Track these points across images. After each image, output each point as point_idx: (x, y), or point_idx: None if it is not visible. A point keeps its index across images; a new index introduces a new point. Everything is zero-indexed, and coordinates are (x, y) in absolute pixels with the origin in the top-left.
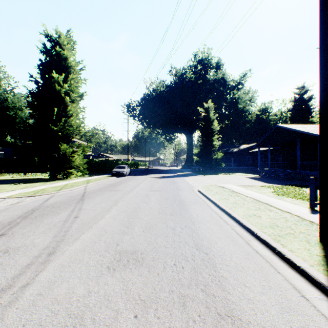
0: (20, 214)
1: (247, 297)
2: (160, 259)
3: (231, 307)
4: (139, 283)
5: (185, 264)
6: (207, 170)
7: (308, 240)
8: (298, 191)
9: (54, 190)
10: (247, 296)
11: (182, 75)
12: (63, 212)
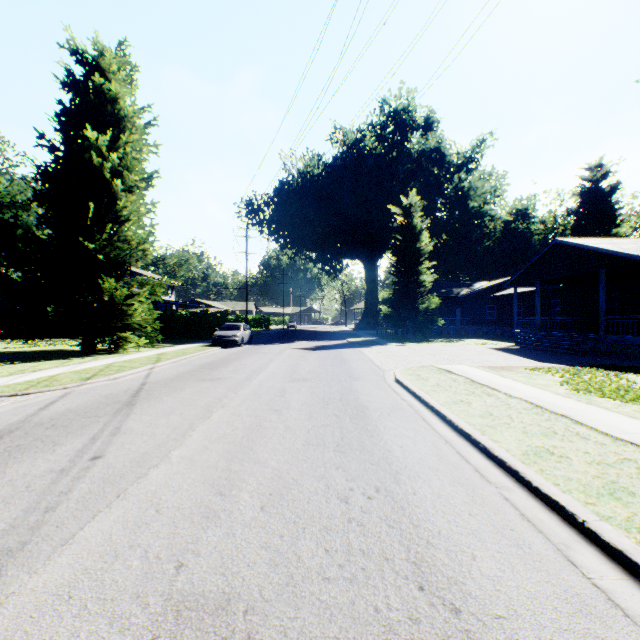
0: None
1: None
2: (307, 639)
3: None
4: None
5: None
6: (408, 333)
7: None
8: (617, 381)
9: (76, 380)
10: None
11: (356, 143)
12: (69, 443)
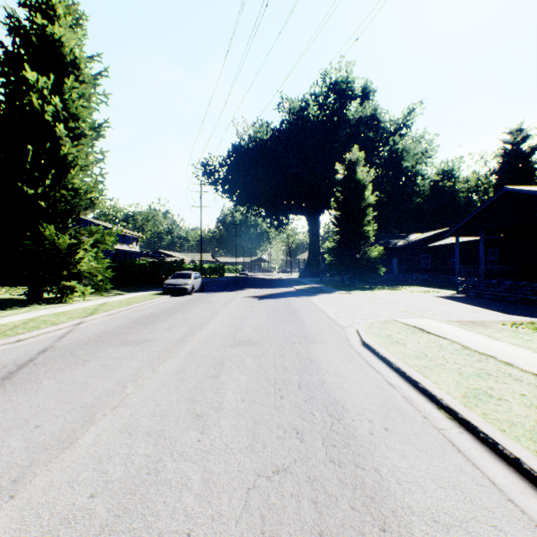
0: None
1: None
2: None
3: None
4: None
5: None
6: (350, 280)
7: None
8: None
9: None
10: None
11: (300, 111)
12: None
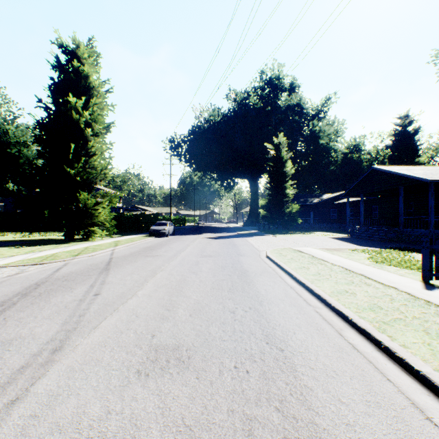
0: (18, 291)
1: (345, 421)
2: (214, 358)
3: (323, 438)
4: (183, 398)
5: (250, 367)
6: (277, 228)
7: (426, 330)
8: (403, 257)
9: (69, 256)
10: (345, 420)
11: (243, 100)
12: (79, 288)
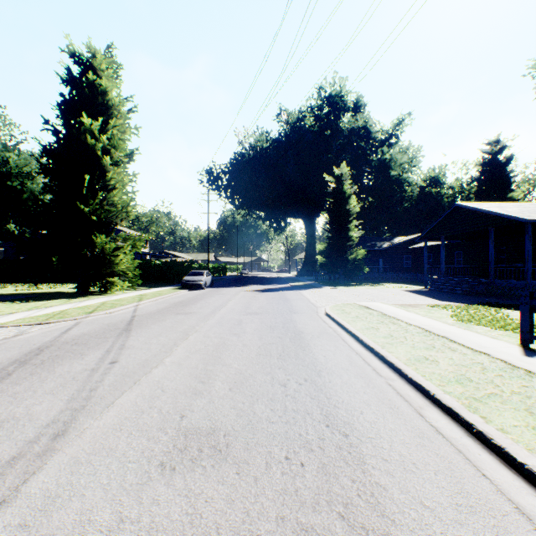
0: (15, 358)
1: (430, 532)
2: (260, 446)
3: None
4: (218, 500)
5: (306, 458)
6: (339, 278)
7: (529, 408)
8: (495, 314)
9: (82, 314)
10: (429, 531)
11: (297, 122)
12: (91, 354)
